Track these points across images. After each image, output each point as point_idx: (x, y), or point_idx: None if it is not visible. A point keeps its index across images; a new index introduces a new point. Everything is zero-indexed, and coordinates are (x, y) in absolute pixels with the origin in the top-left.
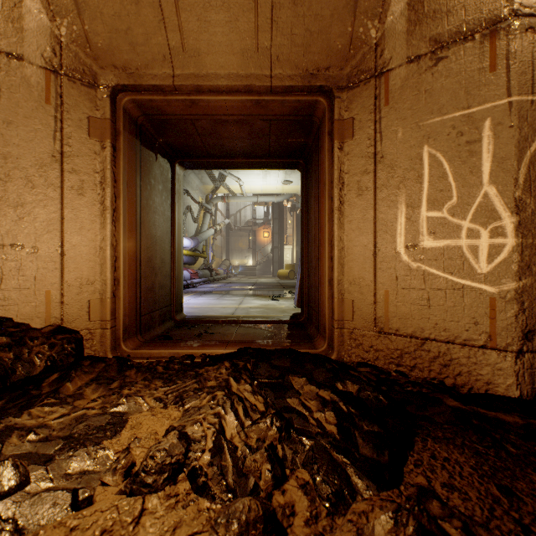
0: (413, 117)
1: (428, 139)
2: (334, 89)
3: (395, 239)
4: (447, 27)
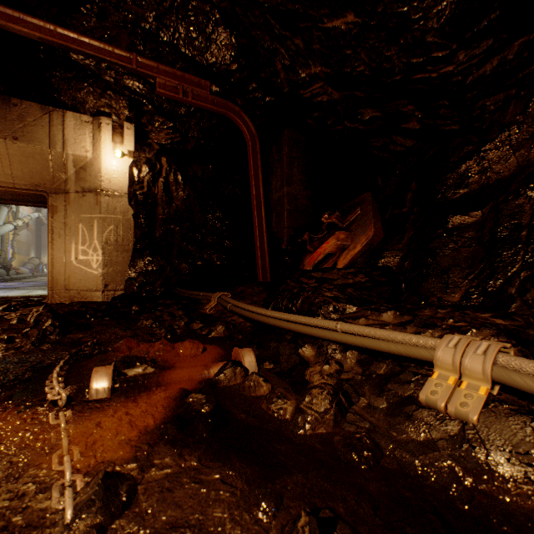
0: (77, 212)
1: (81, 221)
2: (49, 192)
3: (72, 256)
4: (87, 185)
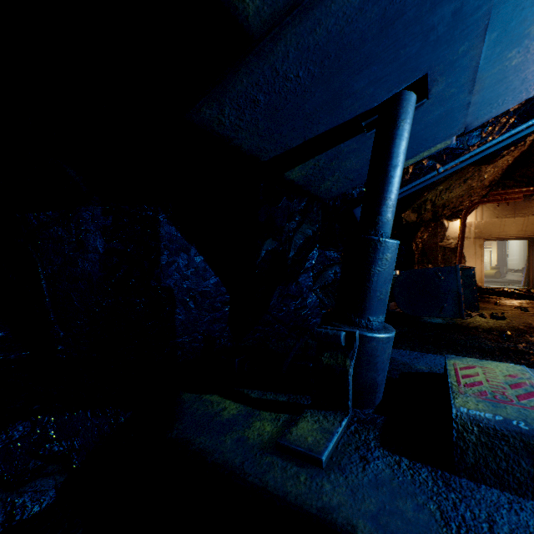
0: None
1: None
2: None
3: None
4: None
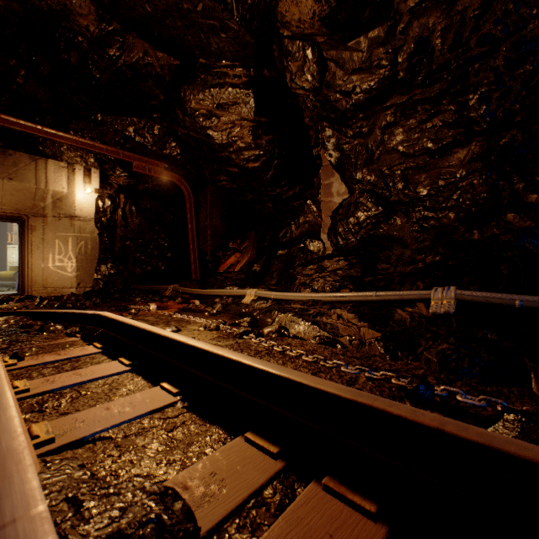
0: (54, 231)
1: (58, 238)
2: (29, 215)
3: (49, 263)
4: (63, 212)
